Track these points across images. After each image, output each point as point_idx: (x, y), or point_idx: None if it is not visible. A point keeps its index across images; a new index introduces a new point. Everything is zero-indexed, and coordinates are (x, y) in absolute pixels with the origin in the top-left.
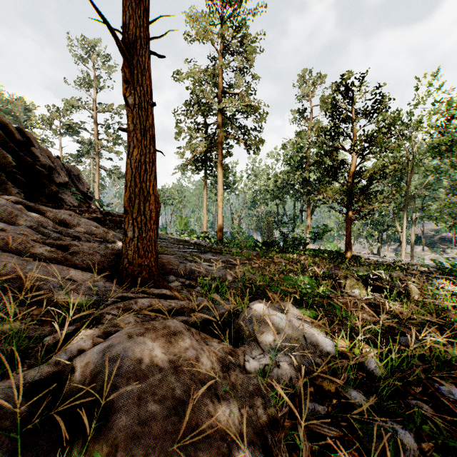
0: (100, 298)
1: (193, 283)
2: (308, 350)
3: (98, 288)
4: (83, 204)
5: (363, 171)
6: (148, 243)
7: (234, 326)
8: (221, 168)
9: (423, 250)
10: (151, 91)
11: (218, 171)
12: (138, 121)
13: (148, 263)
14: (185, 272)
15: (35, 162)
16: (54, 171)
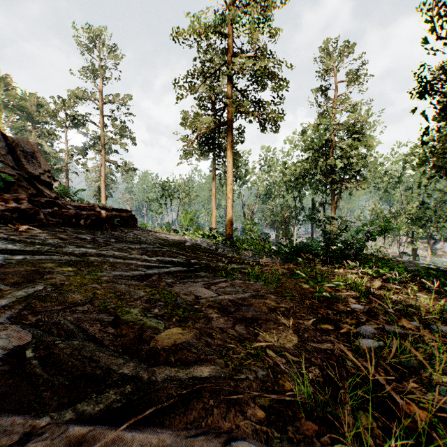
0: None
1: None
2: None
3: None
4: (24, 190)
5: None
6: None
7: None
8: (230, 151)
9: None
10: None
11: (227, 154)
12: None
13: None
14: None
15: None
16: None
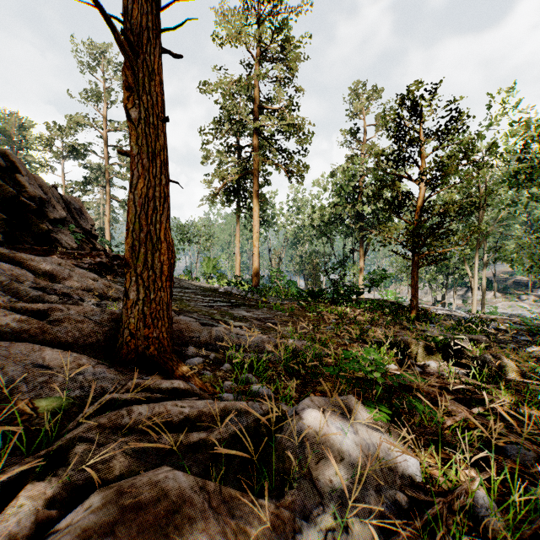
0: (84, 393)
1: (219, 356)
2: (385, 479)
3: (85, 374)
4: (85, 245)
5: (433, 206)
6: (157, 308)
7: (276, 447)
8: (256, 200)
9: (495, 297)
10: (162, 102)
11: (254, 203)
12: (144, 142)
13: (157, 334)
14: (209, 340)
15: (21, 193)
16: (48, 204)
